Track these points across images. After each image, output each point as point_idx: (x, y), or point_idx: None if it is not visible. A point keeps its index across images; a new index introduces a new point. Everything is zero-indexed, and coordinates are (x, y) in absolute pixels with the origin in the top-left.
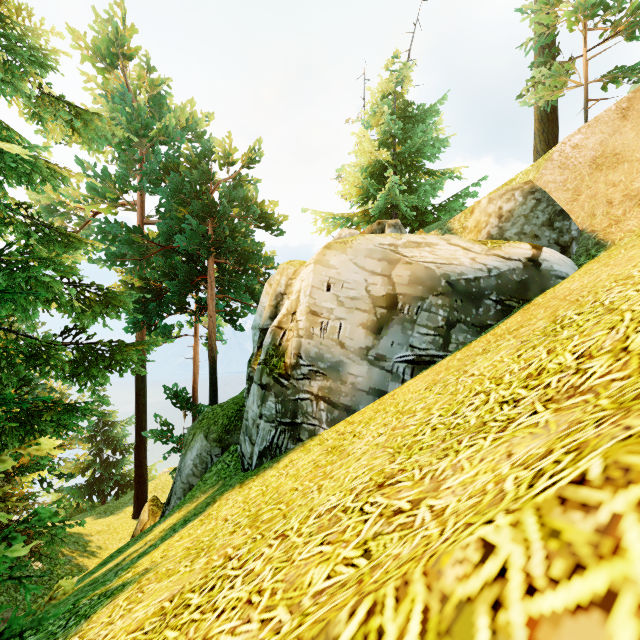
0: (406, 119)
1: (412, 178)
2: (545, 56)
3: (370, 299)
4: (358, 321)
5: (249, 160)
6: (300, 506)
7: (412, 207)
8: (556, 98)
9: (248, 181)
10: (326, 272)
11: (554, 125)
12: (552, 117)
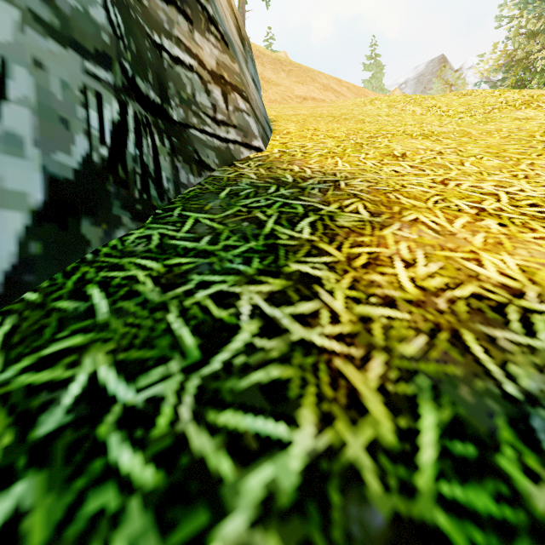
0: None
1: None
2: None
3: None
4: None
5: None
6: (541, 127)
7: None
8: None
9: None
10: None
11: None
12: None
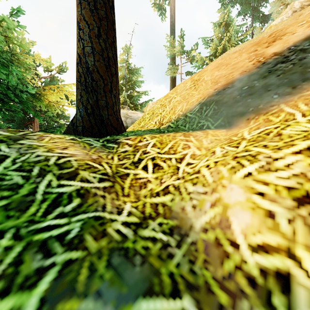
0: (130, 70)
1: (132, 92)
2: (172, 61)
3: None
4: None
5: (60, 71)
6: None
7: (132, 102)
8: (174, 75)
9: (58, 79)
10: None
11: (175, 83)
12: (174, 80)
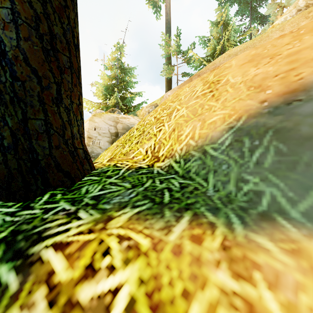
0: (122, 70)
1: (124, 93)
2: (168, 61)
3: (110, 133)
4: (106, 140)
5: None
6: None
7: (124, 104)
8: (170, 76)
9: None
10: (94, 124)
11: (171, 84)
12: (170, 81)
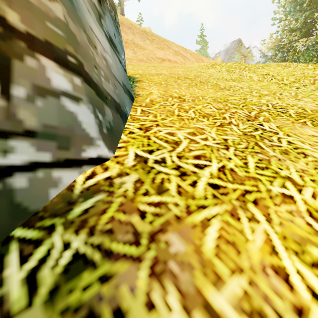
0: None
1: None
2: None
3: None
4: None
5: None
6: None
7: None
8: None
9: None
10: None
11: None
12: None
